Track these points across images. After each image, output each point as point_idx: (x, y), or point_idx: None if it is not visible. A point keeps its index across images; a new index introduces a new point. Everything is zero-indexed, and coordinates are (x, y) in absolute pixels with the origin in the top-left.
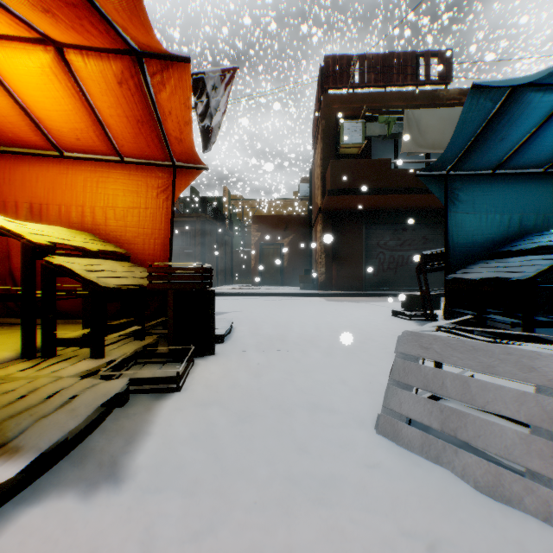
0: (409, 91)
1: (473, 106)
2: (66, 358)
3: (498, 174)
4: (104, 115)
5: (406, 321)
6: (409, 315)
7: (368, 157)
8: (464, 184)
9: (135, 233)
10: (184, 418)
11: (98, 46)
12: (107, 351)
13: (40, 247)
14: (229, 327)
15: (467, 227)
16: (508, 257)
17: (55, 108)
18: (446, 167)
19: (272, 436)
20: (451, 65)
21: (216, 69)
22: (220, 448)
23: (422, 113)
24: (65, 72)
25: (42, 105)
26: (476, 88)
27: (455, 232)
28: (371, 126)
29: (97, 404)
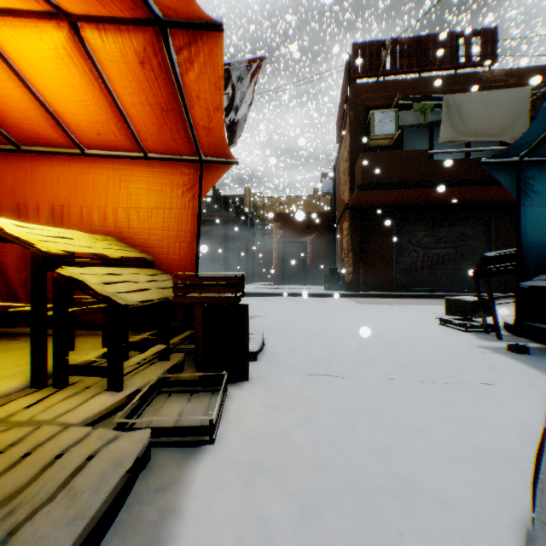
0: (446, 75)
1: None
2: (79, 389)
3: None
4: (126, 104)
5: (461, 333)
6: (464, 326)
7: (400, 149)
8: (541, 172)
9: (159, 236)
10: (224, 505)
11: (116, 13)
12: (127, 376)
13: (51, 257)
14: (261, 340)
15: (544, 224)
16: None
17: (73, 98)
18: (519, 152)
19: None
20: (495, 43)
21: (242, 59)
22: None
23: (463, 98)
24: (81, 53)
25: (59, 96)
26: None
27: (529, 230)
28: (405, 115)
29: (105, 488)
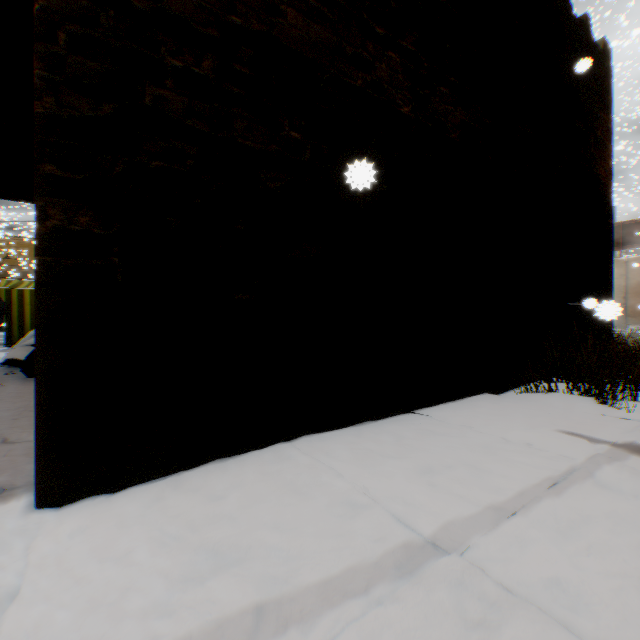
0: None
1: None
2: None
3: None
4: None
5: None
6: None
7: None
8: None
9: None
10: None
11: None
12: None
13: None
14: None
15: None
16: None
17: None
18: None
19: None
20: None
21: None
22: None
23: None
24: None
25: None
26: None
27: None
28: None
29: None
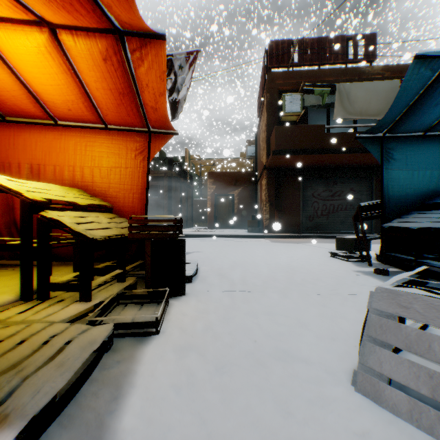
0: (339, 68)
1: (414, 75)
2: (58, 300)
3: (428, 135)
4: (91, 88)
5: (344, 262)
6: (347, 257)
7: (305, 123)
8: (398, 144)
9: (116, 189)
10: (165, 367)
11: (86, 25)
12: (94, 292)
13: (36, 203)
14: (195, 268)
15: (400, 182)
16: (439, 208)
17: (50, 83)
18: (382, 130)
19: (252, 392)
20: (375, 46)
21: (182, 52)
22: (203, 406)
23: (351, 86)
24: (57, 50)
25: (39, 81)
26: (419, 58)
27: (390, 186)
28: (308, 98)
29: (84, 356)
